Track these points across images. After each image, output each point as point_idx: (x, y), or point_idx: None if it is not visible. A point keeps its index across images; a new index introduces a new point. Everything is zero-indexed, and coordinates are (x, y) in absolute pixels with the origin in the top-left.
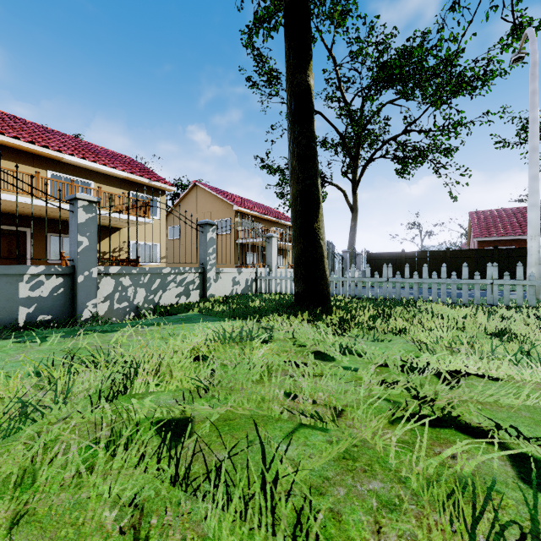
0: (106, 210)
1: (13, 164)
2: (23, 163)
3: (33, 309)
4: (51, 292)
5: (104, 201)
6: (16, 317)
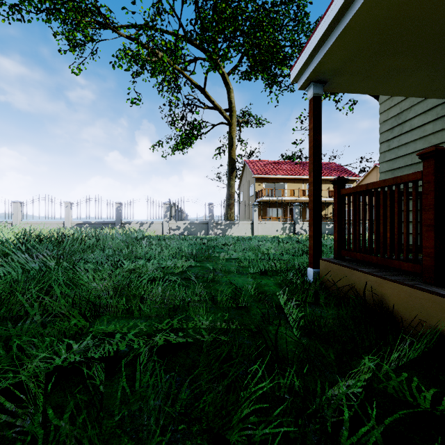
0: (326, 195)
1: (297, 184)
2: (299, 183)
3: (328, 231)
4: (331, 227)
5: (326, 191)
6: (325, 232)
